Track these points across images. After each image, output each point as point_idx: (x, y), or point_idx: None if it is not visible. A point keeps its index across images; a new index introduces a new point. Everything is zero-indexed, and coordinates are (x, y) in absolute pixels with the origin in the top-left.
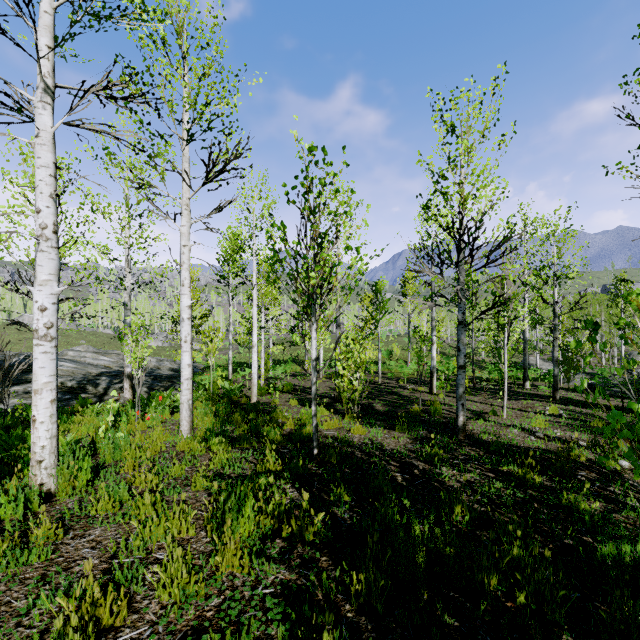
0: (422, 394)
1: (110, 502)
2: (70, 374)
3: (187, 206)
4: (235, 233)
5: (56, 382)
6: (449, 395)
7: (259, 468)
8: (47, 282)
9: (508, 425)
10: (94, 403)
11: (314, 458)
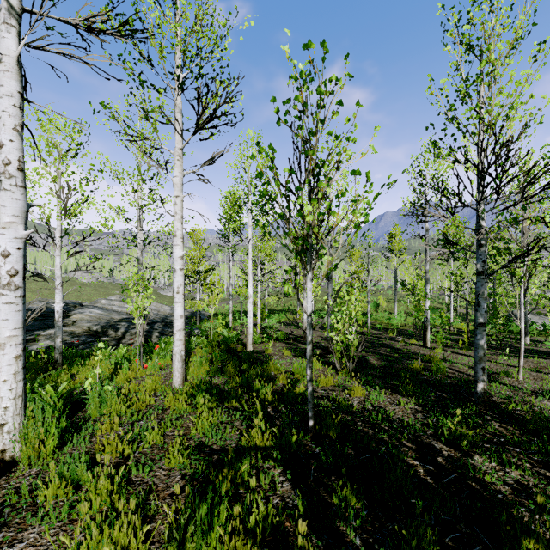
0: (415, 347)
1: (62, 486)
2: (96, 319)
3: (179, 157)
4: (235, 196)
5: (23, 336)
6: (445, 349)
7: (244, 441)
8: (10, 224)
9: (532, 391)
10: (113, 346)
11: (309, 430)
